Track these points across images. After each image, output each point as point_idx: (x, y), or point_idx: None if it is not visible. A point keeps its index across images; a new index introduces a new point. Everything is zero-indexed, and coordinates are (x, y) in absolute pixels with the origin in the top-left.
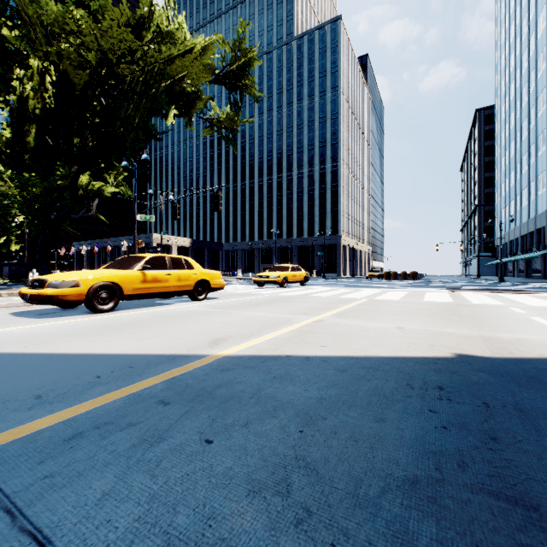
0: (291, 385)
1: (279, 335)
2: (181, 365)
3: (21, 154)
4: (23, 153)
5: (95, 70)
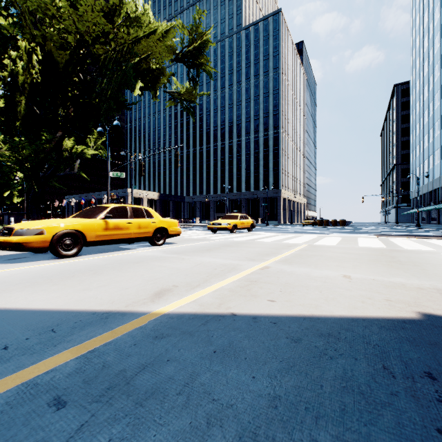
0: (235, 366)
1: (225, 285)
2: (111, 328)
3: (13, 121)
4: (15, 120)
5: (74, 50)
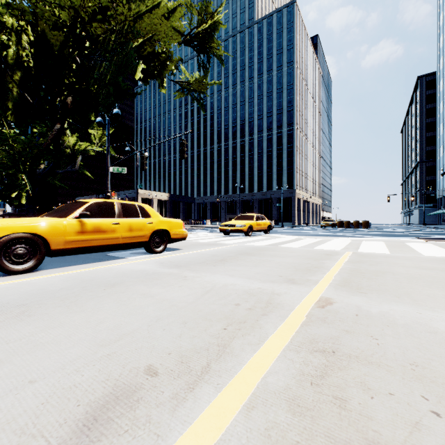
0: None
1: (270, 371)
2: None
3: (4, 111)
4: (6, 110)
5: (69, 29)
